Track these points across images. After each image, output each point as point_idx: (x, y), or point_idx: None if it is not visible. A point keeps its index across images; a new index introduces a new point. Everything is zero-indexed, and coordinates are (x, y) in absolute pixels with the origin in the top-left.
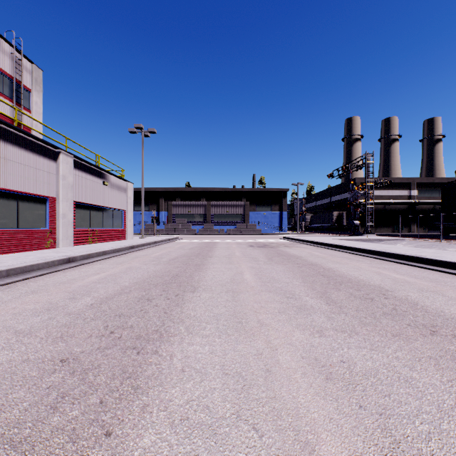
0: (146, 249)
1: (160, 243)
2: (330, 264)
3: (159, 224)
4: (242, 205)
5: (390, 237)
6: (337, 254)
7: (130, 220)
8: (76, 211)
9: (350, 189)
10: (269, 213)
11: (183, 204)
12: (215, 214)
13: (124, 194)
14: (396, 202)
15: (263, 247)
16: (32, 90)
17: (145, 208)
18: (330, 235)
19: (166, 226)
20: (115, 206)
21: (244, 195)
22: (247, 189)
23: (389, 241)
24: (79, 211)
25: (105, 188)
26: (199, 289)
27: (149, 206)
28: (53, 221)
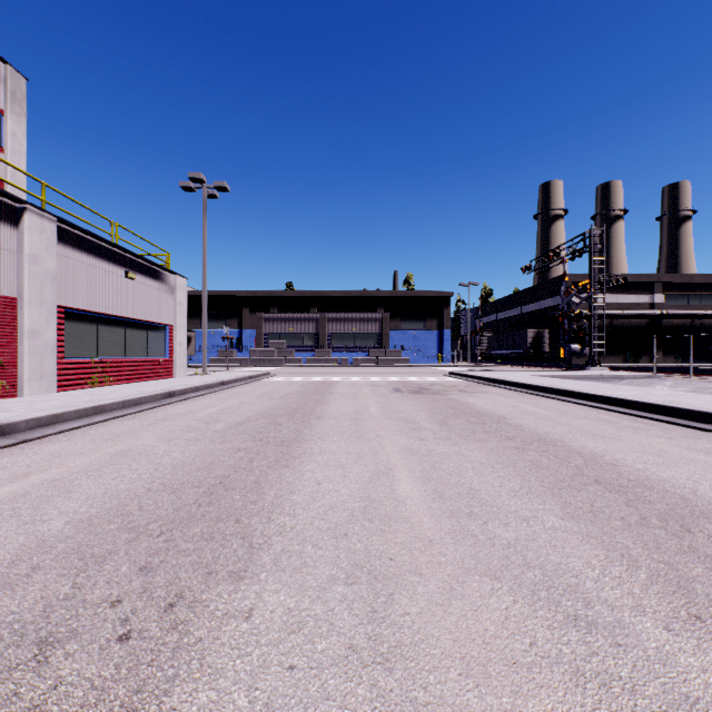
0: (199, 397)
1: (232, 384)
2: (584, 440)
3: (242, 351)
4: (378, 319)
5: (636, 373)
6: (573, 411)
7: (180, 343)
8: (66, 326)
9: (564, 291)
10: (422, 332)
11: (281, 318)
12: (333, 333)
13: (169, 296)
14: (631, 314)
15: (420, 393)
16: (6, 111)
17: (220, 324)
18: (524, 368)
19: (252, 353)
20: (152, 318)
21: (381, 303)
22: (386, 292)
23: (636, 379)
24: (73, 326)
25: (129, 284)
26: (261, 559)
27: (225, 321)
28: (10, 345)
